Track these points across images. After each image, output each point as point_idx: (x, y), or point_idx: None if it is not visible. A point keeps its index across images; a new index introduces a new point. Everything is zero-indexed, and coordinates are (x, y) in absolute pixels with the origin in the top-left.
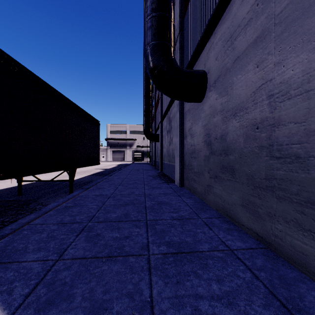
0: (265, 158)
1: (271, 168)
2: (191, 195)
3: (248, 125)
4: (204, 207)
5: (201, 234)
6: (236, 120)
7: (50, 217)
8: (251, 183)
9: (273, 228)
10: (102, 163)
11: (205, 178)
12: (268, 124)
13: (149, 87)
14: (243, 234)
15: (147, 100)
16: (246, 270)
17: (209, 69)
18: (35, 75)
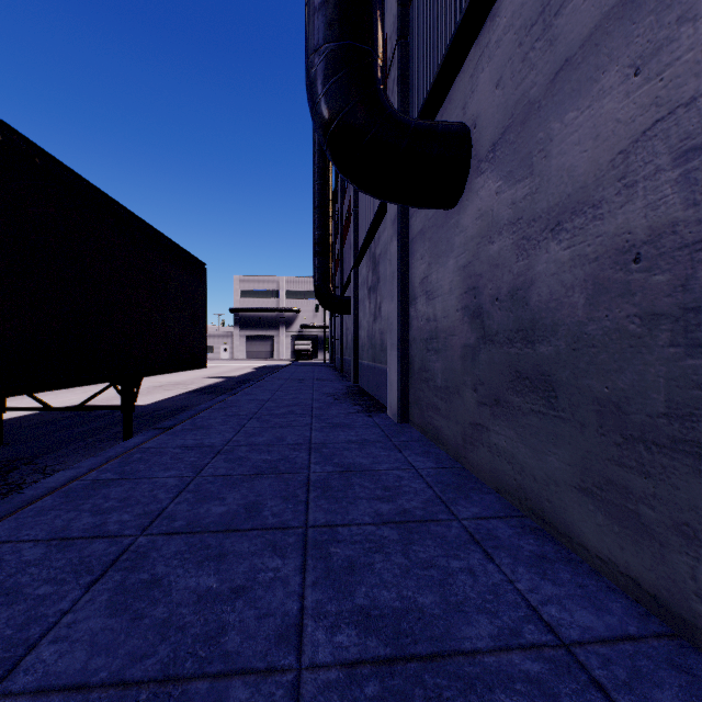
0: (666, 350)
1: (694, 382)
2: (428, 447)
3: (604, 254)
4: (464, 484)
5: (464, 576)
6: (559, 244)
7: (38, 518)
8: (614, 426)
9: (700, 575)
10: (222, 364)
11: (467, 404)
12: (682, 242)
13: (327, 187)
14: (587, 576)
15: (322, 218)
16: None
17: (478, 115)
18: (11, 130)
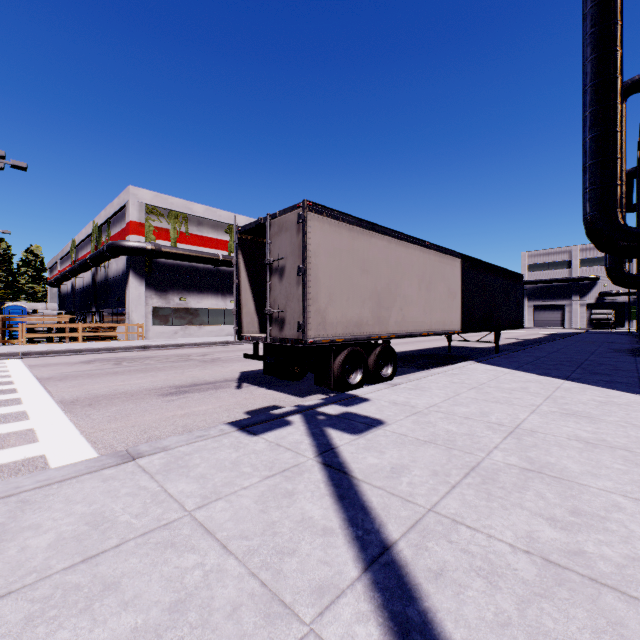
0: None
1: None
2: None
3: None
4: None
5: (624, 373)
6: None
7: (499, 359)
8: None
9: None
10: (512, 331)
11: None
12: None
13: None
14: None
15: None
16: (636, 379)
17: None
18: (480, 260)
